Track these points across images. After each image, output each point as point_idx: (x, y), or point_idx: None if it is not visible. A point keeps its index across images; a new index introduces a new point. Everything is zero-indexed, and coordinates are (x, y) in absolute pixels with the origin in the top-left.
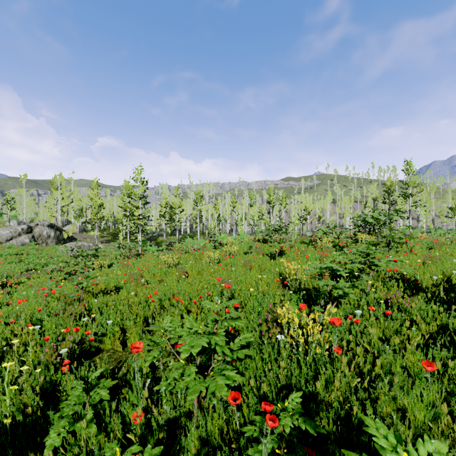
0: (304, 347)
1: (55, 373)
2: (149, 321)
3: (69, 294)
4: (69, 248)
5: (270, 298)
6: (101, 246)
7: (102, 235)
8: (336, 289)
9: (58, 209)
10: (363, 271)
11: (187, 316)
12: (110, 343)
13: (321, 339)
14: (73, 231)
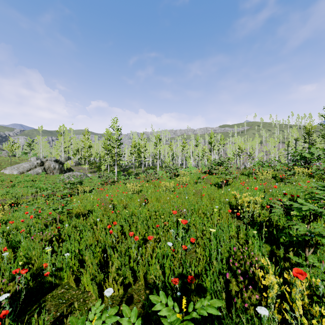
0: None
1: None
2: (108, 252)
3: (49, 217)
4: (66, 176)
5: (226, 232)
6: (89, 175)
7: (91, 167)
8: (323, 238)
9: (62, 149)
10: None
11: (128, 309)
12: (66, 276)
13: None
14: (72, 165)
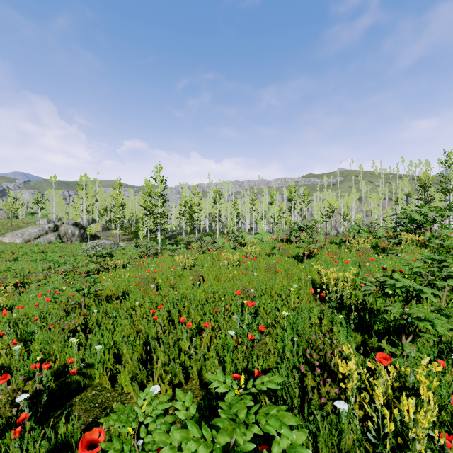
0: (394, 440)
1: (2, 437)
2: (151, 344)
3: (70, 301)
4: (90, 246)
5: (305, 318)
6: (122, 245)
7: (124, 233)
8: (420, 321)
9: (83, 208)
10: (433, 284)
11: (182, 393)
12: (98, 375)
13: (416, 417)
14: (97, 230)
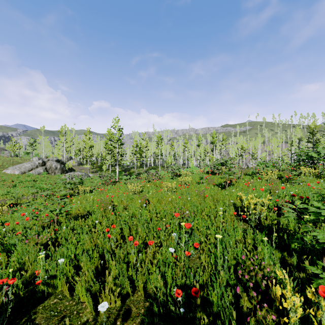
0: None
1: None
2: (106, 257)
3: (46, 219)
4: (67, 176)
5: (232, 236)
6: (91, 175)
7: (92, 167)
8: None
9: (64, 149)
10: None
11: None
12: (60, 284)
13: None
14: (74, 165)
